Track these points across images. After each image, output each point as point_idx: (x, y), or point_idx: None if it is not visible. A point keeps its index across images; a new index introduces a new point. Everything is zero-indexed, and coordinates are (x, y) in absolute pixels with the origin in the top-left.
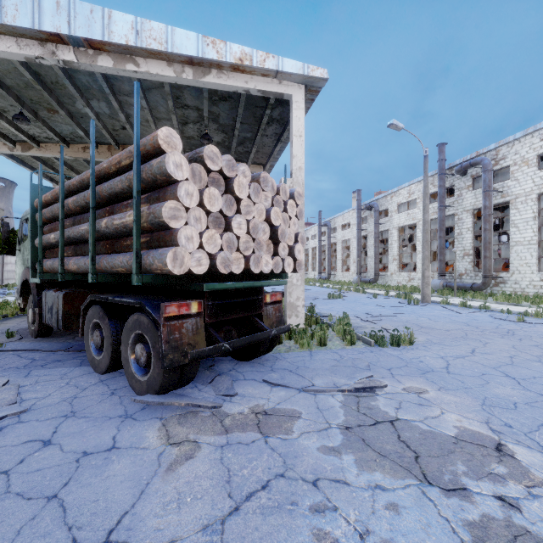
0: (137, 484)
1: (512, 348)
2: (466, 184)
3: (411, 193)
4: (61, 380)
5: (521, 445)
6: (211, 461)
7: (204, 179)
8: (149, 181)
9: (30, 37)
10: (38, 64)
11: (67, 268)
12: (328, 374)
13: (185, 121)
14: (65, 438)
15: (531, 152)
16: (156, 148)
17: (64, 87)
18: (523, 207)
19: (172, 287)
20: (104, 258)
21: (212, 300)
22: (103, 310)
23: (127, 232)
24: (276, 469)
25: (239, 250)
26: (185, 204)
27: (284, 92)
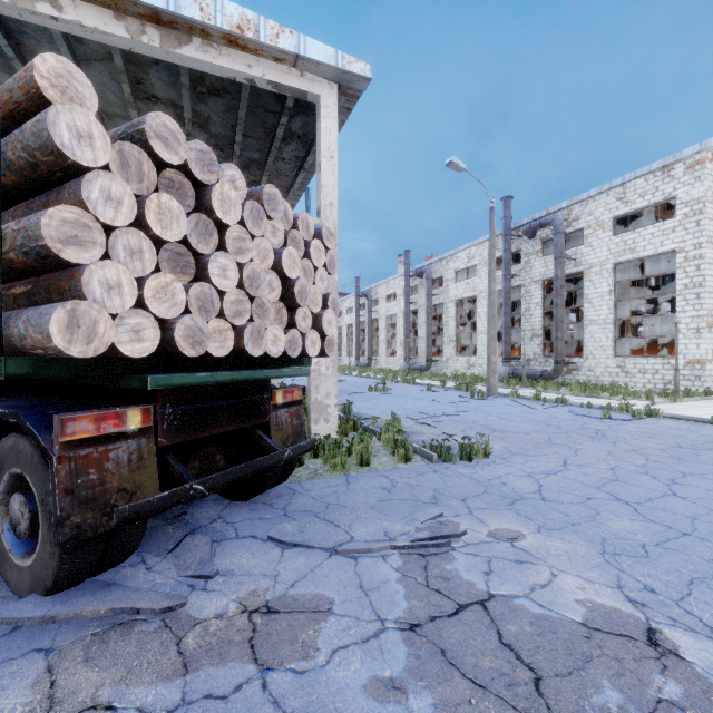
0: None
1: (609, 455)
2: (535, 249)
3: (470, 257)
4: None
5: (680, 627)
6: None
7: (150, 177)
8: (23, 168)
9: None
10: None
11: None
12: (376, 516)
13: None
14: None
15: (606, 213)
16: (33, 95)
17: None
18: (598, 279)
19: (90, 382)
20: None
21: (173, 405)
22: None
23: None
24: None
25: (224, 316)
26: (101, 216)
27: (308, 90)
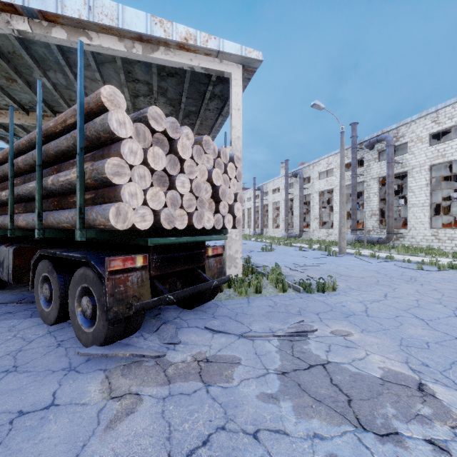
0: (73, 446)
1: (416, 292)
2: (373, 157)
3: (329, 163)
4: (8, 333)
5: (439, 383)
6: (152, 415)
7: (149, 139)
8: (93, 139)
9: None
10: None
11: (17, 224)
12: (264, 320)
13: (136, 94)
14: (2, 396)
15: (424, 131)
16: (99, 105)
17: (22, 58)
18: (418, 176)
19: (118, 242)
20: (51, 214)
21: (157, 254)
22: (51, 264)
23: (72, 188)
24: (217, 421)
25: (183, 207)
26: (129, 161)
27: (224, 71)
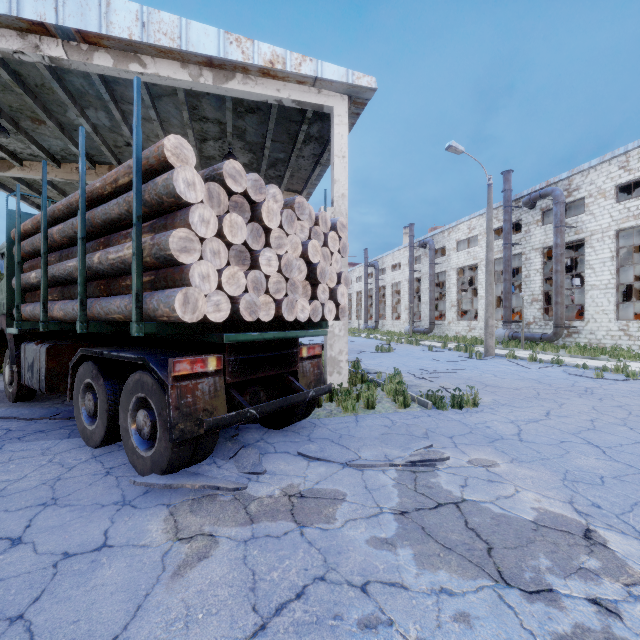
0: (133, 595)
1: (592, 409)
2: (534, 218)
3: (471, 228)
4: (42, 457)
5: (613, 530)
6: (231, 561)
7: (224, 203)
8: (153, 204)
9: (6, 26)
10: (18, 62)
11: (51, 315)
12: (378, 444)
13: (204, 137)
14: (41, 534)
15: (608, 182)
16: (162, 161)
17: (53, 92)
18: (600, 245)
19: (184, 338)
20: (97, 302)
21: (235, 355)
22: (96, 367)
23: (126, 268)
24: (314, 570)
25: (269, 293)
26: (199, 233)
27: (324, 104)
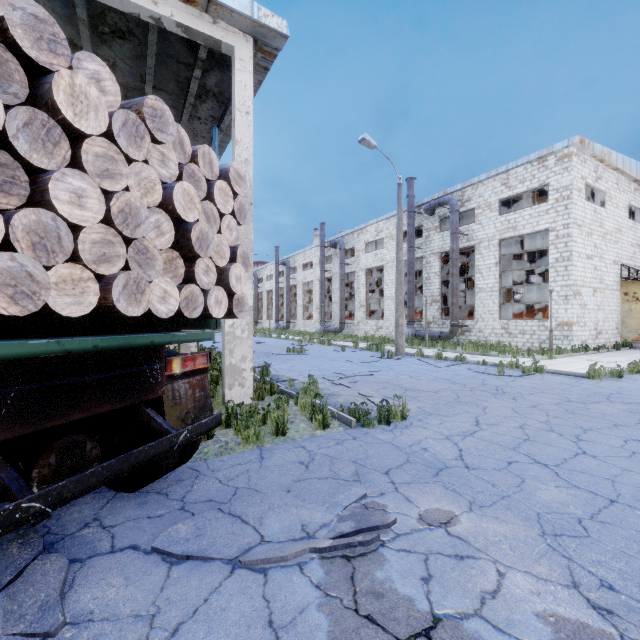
0: None
1: (514, 412)
2: (434, 225)
3: (379, 230)
4: None
5: None
6: None
7: None
8: None
9: None
10: None
11: None
12: (291, 503)
13: None
14: None
15: (493, 196)
16: None
17: None
18: (487, 252)
19: None
20: None
21: None
22: None
23: None
24: None
25: (80, 260)
26: None
27: (222, 39)
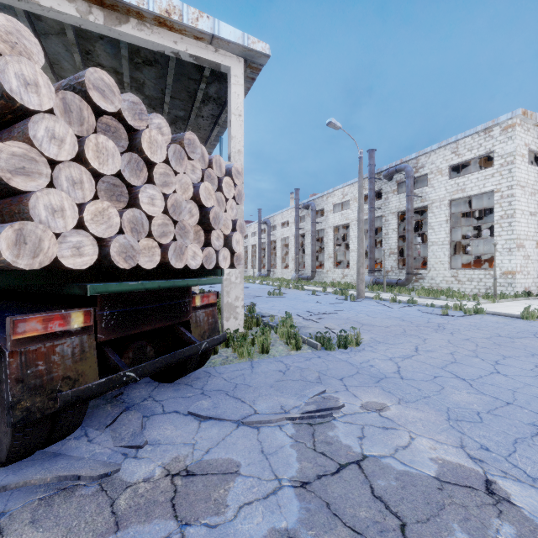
0: None
1: (448, 343)
2: (392, 188)
3: (344, 194)
4: None
5: (510, 478)
6: None
7: (89, 121)
8: None
9: None
10: None
11: None
12: (274, 393)
13: None
14: None
15: (444, 163)
16: None
17: None
18: (438, 211)
19: (40, 289)
20: None
21: (110, 308)
22: None
23: None
24: None
25: (152, 236)
26: (46, 152)
27: (221, 63)
